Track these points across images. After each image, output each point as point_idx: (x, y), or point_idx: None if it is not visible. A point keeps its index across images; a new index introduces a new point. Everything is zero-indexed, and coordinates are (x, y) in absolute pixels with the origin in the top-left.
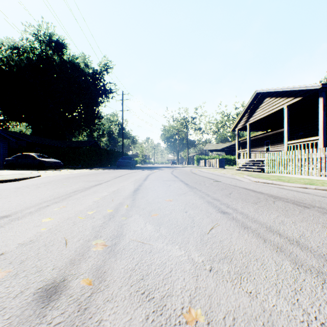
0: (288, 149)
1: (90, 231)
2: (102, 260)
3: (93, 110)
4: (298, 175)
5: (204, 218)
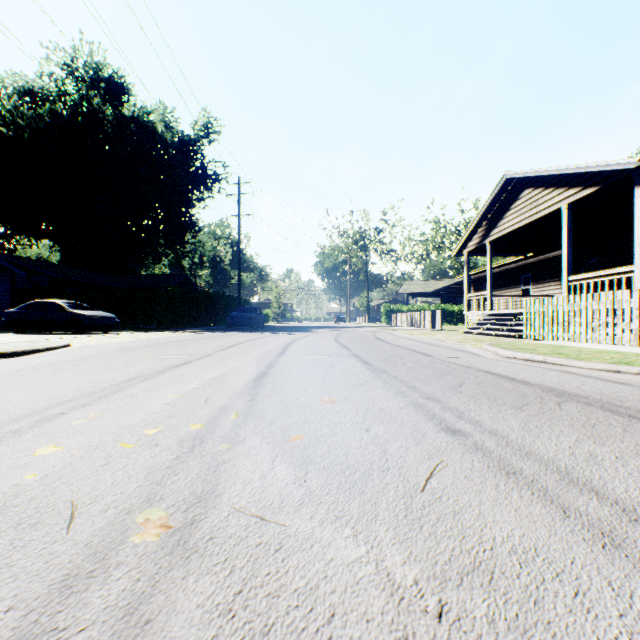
0: (571, 292)
1: (138, 483)
2: (149, 578)
3: (181, 215)
4: (593, 344)
5: (410, 447)
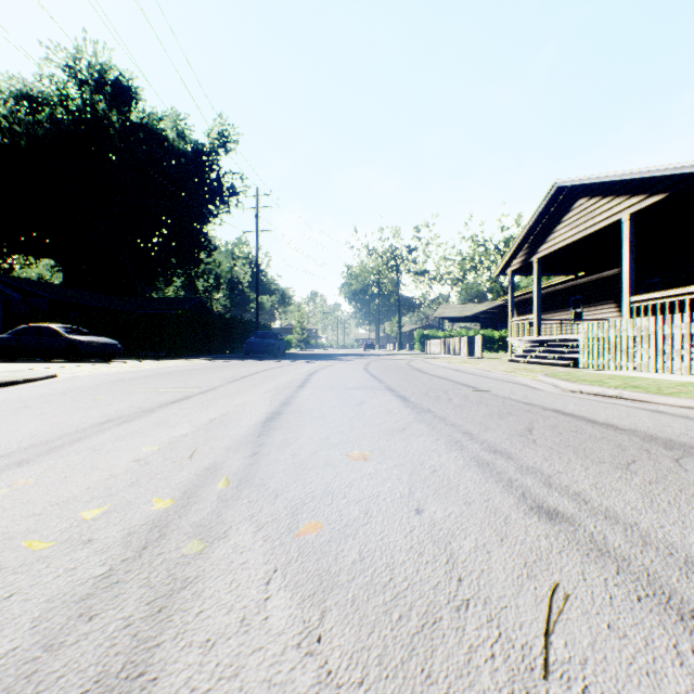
0: (634, 315)
1: (10, 645)
2: None
3: (195, 232)
4: (667, 375)
5: (492, 549)
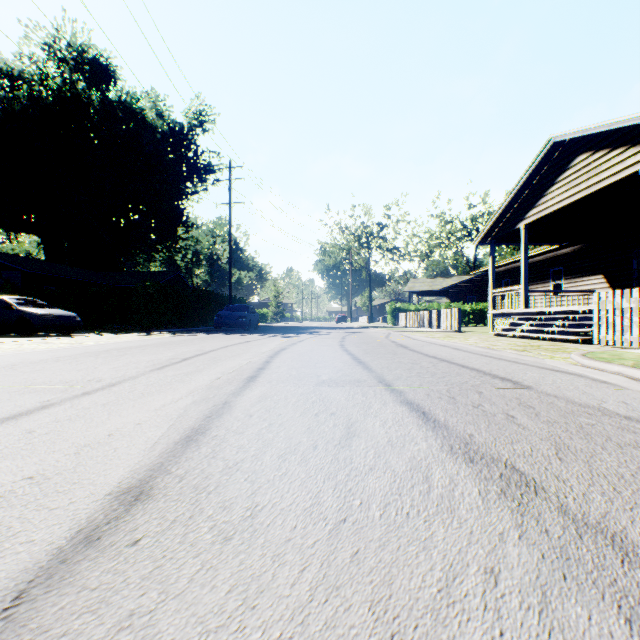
0: None
1: None
2: None
3: (172, 208)
4: None
5: None
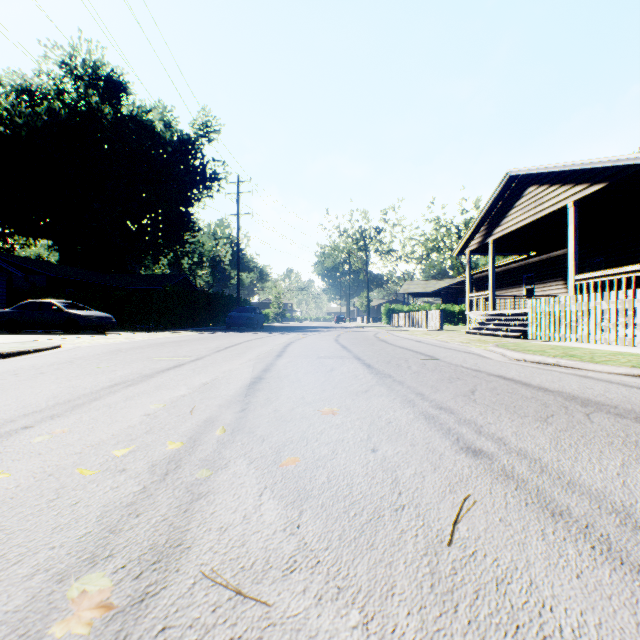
0: (577, 292)
1: (86, 530)
2: None
3: (180, 215)
4: (604, 345)
5: (426, 475)
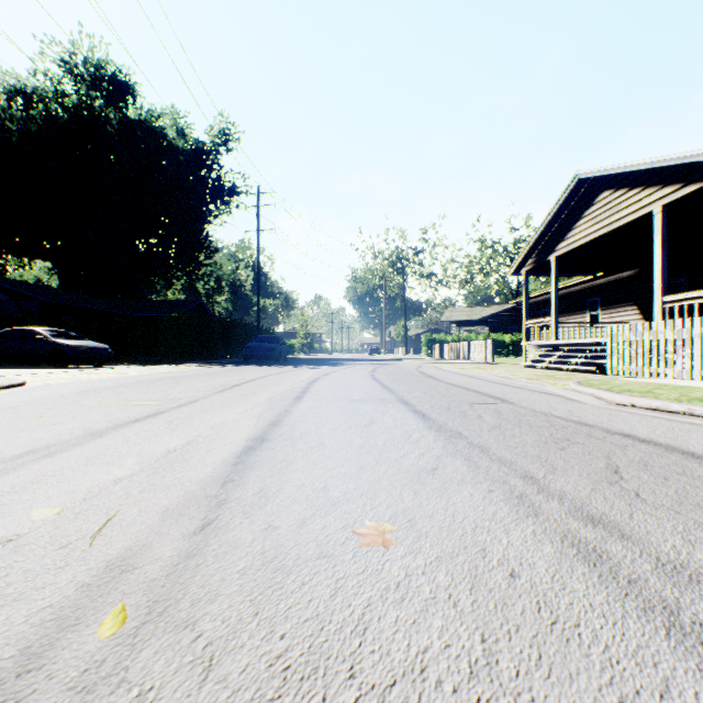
0: (666, 317)
1: None
2: None
3: (194, 233)
4: None
5: None
